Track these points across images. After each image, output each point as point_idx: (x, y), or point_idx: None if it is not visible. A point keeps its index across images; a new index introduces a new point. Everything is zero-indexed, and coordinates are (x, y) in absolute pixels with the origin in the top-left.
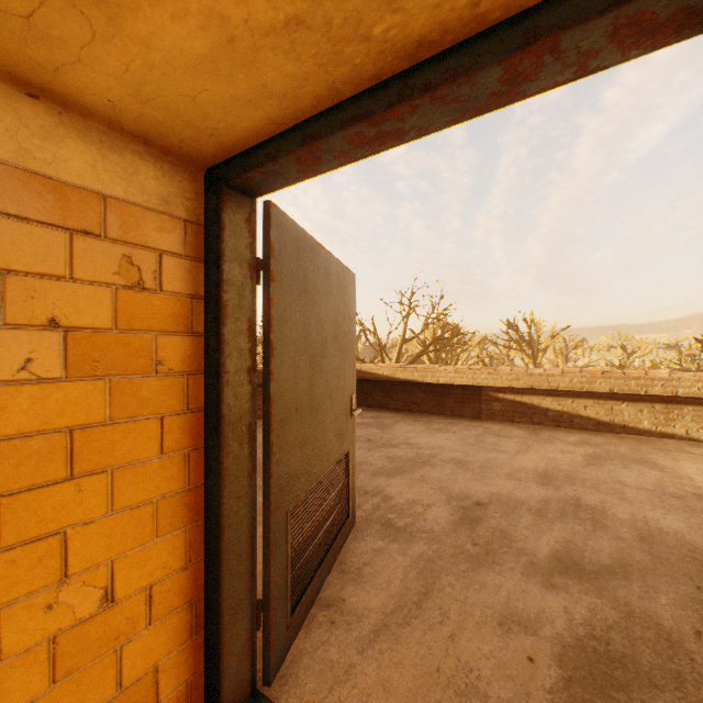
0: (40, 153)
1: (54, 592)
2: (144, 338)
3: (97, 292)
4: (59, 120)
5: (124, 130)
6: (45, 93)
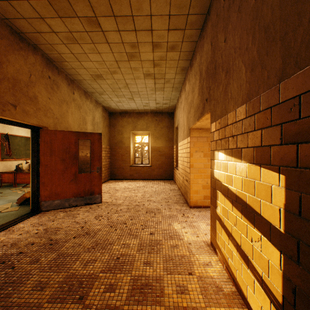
0: (201, 135)
1: (202, 180)
2: None
3: (206, 148)
4: (202, 130)
5: (208, 128)
6: (201, 129)
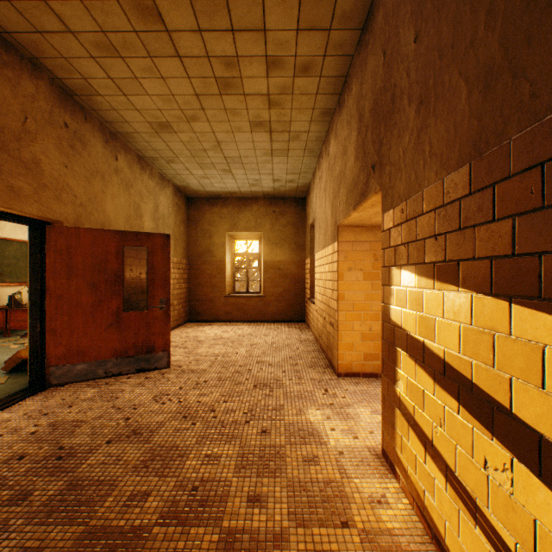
0: (358, 237)
1: (361, 323)
2: (377, 272)
3: (368, 263)
4: (361, 229)
5: (373, 226)
6: (359, 226)
